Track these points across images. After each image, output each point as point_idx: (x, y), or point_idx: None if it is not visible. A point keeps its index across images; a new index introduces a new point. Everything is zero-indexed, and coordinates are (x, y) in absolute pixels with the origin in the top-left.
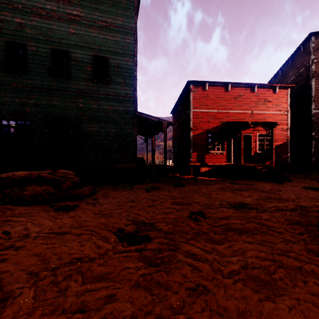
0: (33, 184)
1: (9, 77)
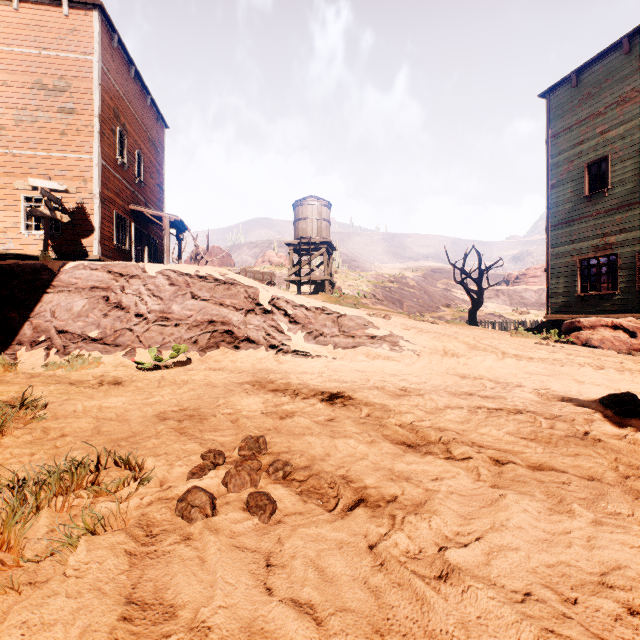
0: (602, 330)
1: (589, 206)
